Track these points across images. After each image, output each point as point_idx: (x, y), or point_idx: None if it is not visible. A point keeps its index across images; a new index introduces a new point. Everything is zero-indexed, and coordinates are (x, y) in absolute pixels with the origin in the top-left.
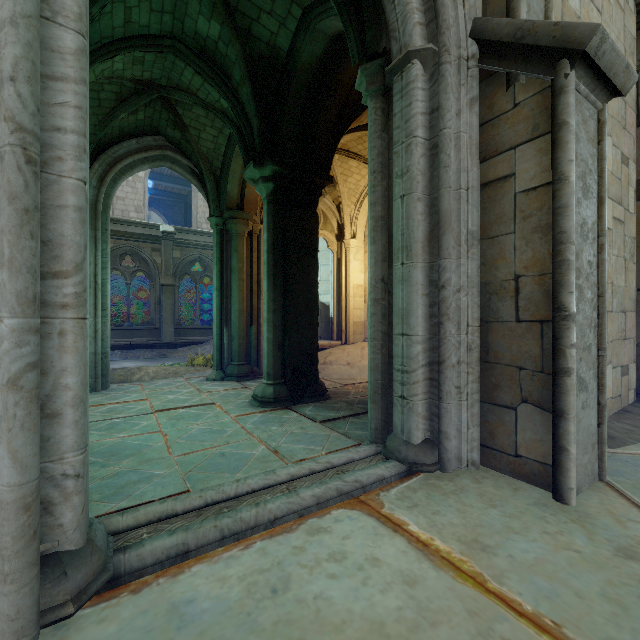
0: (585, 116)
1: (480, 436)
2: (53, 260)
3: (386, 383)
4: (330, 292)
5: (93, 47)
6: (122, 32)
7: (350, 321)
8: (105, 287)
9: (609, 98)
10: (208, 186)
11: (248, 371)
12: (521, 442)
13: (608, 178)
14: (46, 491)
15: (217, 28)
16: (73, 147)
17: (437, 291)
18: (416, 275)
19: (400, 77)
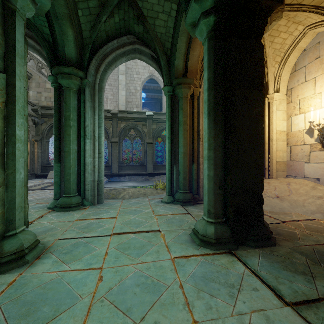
0: None
1: None
2: None
3: None
4: None
5: None
6: None
7: (273, 161)
8: (100, 139)
9: None
10: (162, 64)
11: (190, 198)
12: None
13: None
14: None
15: None
16: None
17: None
18: None
19: None
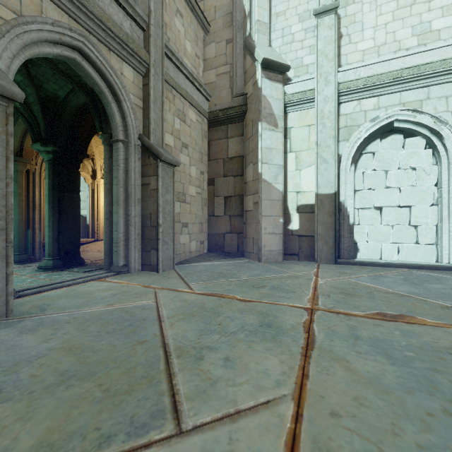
0: (167, 172)
1: (142, 262)
2: None
3: (111, 248)
4: (87, 209)
5: None
6: None
7: (100, 226)
8: None
9: (175, 167)
10: None
11: (27, 258)
12: (152, 261)
13: (194, 180)
14: None
15: (20, 78)
16: None
17: (128, 217)
18: (120, 211)
19: (115, 145)
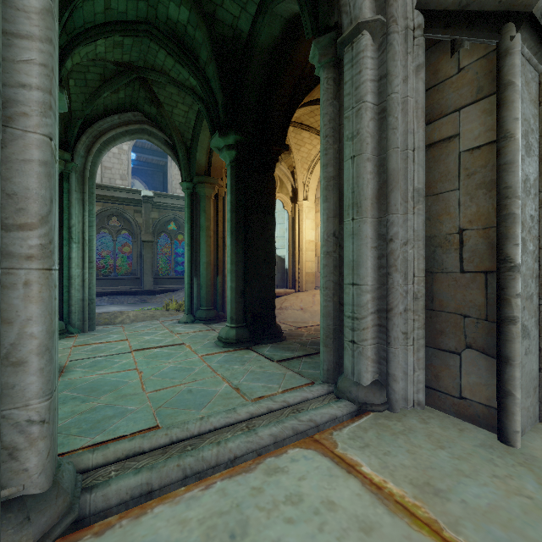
0: (528, 78)
1: (425, 378)
2: (18, 212)
3: (337, 328)
4: (285, 247)
5: (77, 31)
6: (103, 18)
7: (303, 272)
8: (92, 242)
9: None
10: (180, 155)
11: (214, 315)
12: (465, 385)
13: None
14: (11, 437)
15: (186, 13)
16: (38, 103)
17: (385, 244)
18: (366, 229)
19: (350, 48)
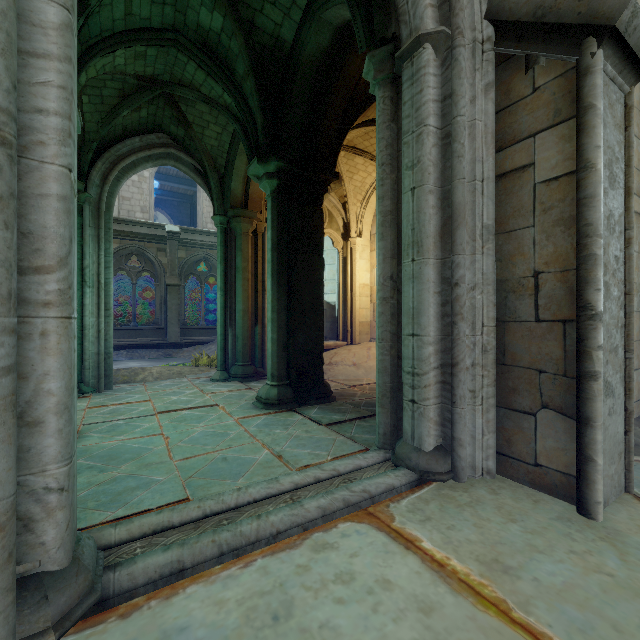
0: (612, 100)
1: (496, 443)
2: (34, 254)
3: (395, 386)
4: (336, 292)
5: (93, 40)
6: (123, 25)
7: (356, 321)
8: (108, 287)
9: (637, 80)
10: (212, 184)
11: (252, 372)
12: (541, 450)
13: None
14: (26, 506)
15: (220, 20)
16: (56, 131)
17: (450, 289)
18: (427, 272)
19: (410, 63)
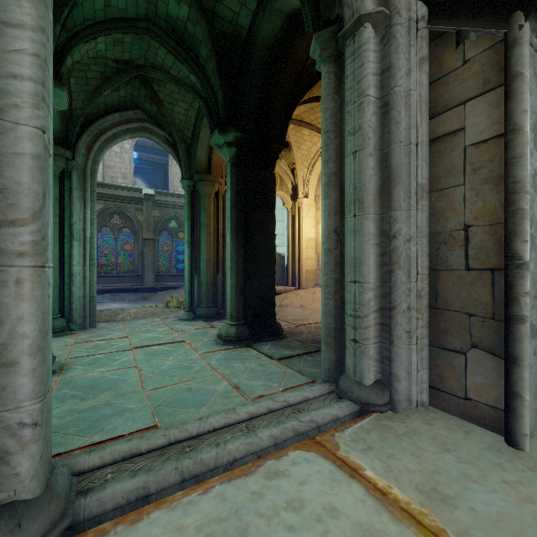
0: (536, 69)
1: (429, 378)
2: (9, 208)
3: (338, 327)
4: (285, 244)
5: (77, 28)
6: (103, 15)
7: (303, 269)
8: (93, 240)
9: None
10: (180, 153)
11: (215, 312)
12: (471, 386)
13: None
14: (2, 440)
15: (186, 10)
16: (30, 95)
17: (388, 241)
18: (368, 226)
19: (352, 41)
